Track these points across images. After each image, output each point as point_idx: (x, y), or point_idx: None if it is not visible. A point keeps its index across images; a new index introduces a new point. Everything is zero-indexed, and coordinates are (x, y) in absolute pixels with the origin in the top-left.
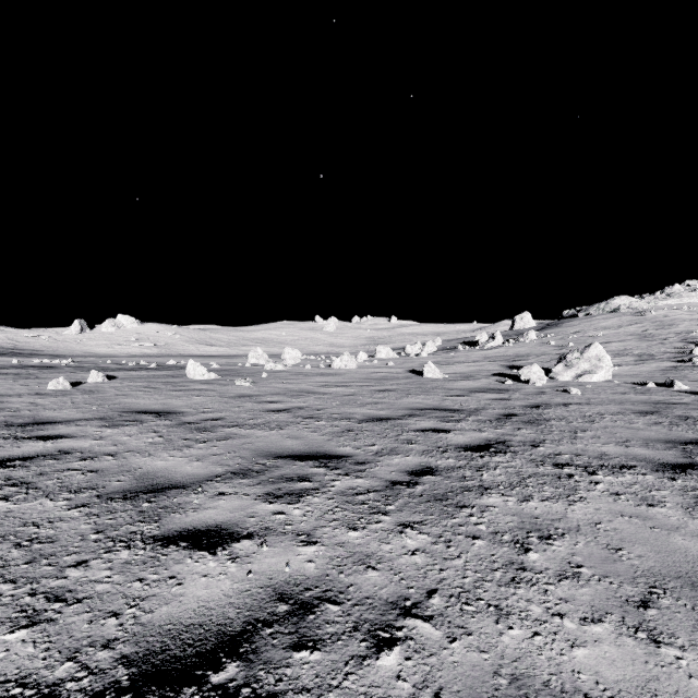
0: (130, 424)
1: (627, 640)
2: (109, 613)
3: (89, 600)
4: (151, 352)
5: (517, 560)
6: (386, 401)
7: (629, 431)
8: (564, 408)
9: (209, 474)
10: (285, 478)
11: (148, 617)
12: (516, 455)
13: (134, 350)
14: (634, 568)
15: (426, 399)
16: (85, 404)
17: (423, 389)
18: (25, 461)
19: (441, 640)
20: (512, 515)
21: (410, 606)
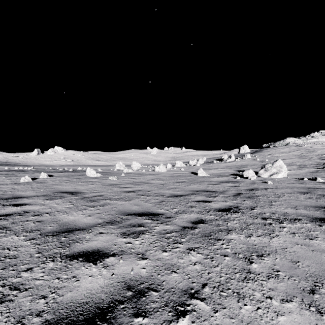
0: (58, 198)
1: (305, 312)
2: (41, 296)
3: (31, 289)
4: (70, 164)
5: (246, 267)
6: (180, 187)
7: (297, 201)
8: (265, 190)
9: (95, 223)
10: (131, 225)
11: (61, 299)
12: (243, 213)
13: (62, 163)
14: (305, 272)
15: (199, 186)
16: (37, 188)
17: (198, 181)
18: (6, 216)
19: (210, 311)
20: (243, 244)
21: (194, 293)
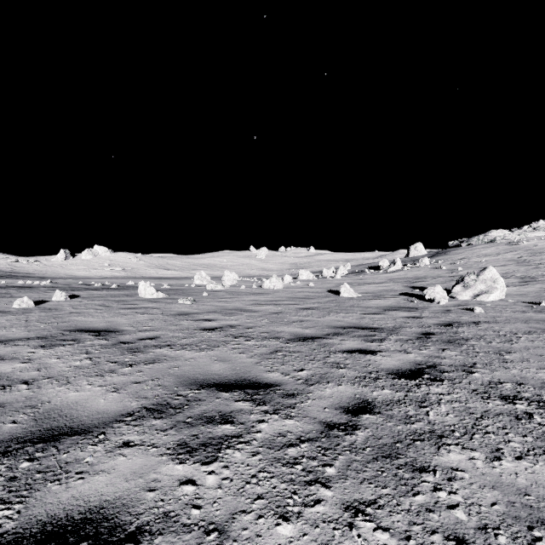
0: (66, 344)
1: None
2: None
3: None
4: (119, 275)
5: None
6: (310, 319)
7: None
8: (476, 326)
9: (121, 412)
10: (204, 417)
11: None
12: (454, 383)
13: (106, 273)
14: None
15: (346, 317)
16: (37, 322)
17: (342, 308)
18: None
19: None
20: (490, 487)
21: None
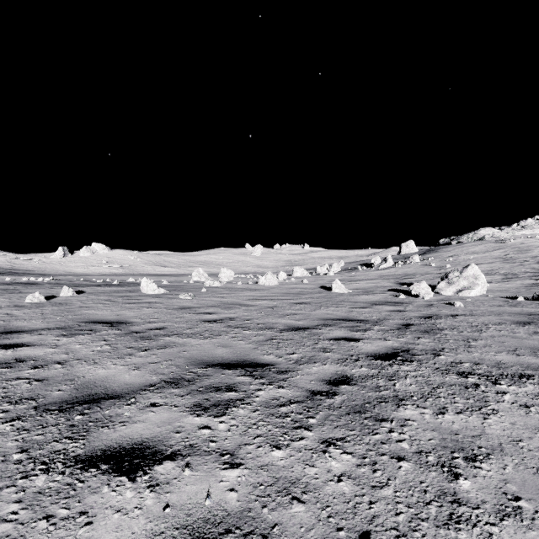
0: (85, 333)
1: None
2: None
3: None
4: (117, 272)
5: (449, 489)
6: (303, 313)
7: (515, 340)
8: (452, 319)
9: (144, 384)
10: (213, 387)
11: None
12: (421, 363)
13: (105, 270)
14: None
15: (336, 311)
16: (52, 315)
17: (333, 302)
18: None
19: None
20: (431, 430)
21: None
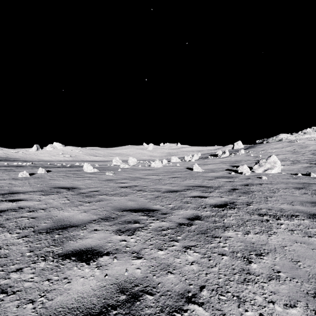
0: (54, 194)
1: None
2: (29, 300)
3: (20, 292)
4: (68, 159)
5: (246, 268)
6: (176, 182)
7: (292, 197)
8: (260, 186)
9: (90, 219)
10: (127, 221)
11: (50, 303)
12: (239, 209)
13: (61, 158)
14: (307, 273)
15: (195, 181)
16: (35, 183)
17: (193, 177)
18: (1, 213)
19: None
20: (240, 242)
21: (191, 296)
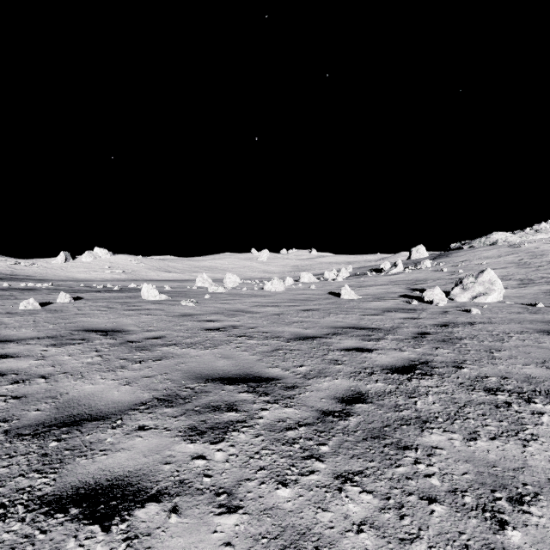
0: (76, 343)
1: None
2: None
3: None
4: (120, 277)
5: (496, 543)
6: (311, 320)
7: (541, 350)
8: (471, 327)
9: (134, 402)
10: (211, 406)
11: None
12: (443, 378)
13: (107, 276)
14: None
15: (346, 318)
16: (45, 322)
17: (342, 309)
18: None
19: None
20: (464, 461)
21: None
